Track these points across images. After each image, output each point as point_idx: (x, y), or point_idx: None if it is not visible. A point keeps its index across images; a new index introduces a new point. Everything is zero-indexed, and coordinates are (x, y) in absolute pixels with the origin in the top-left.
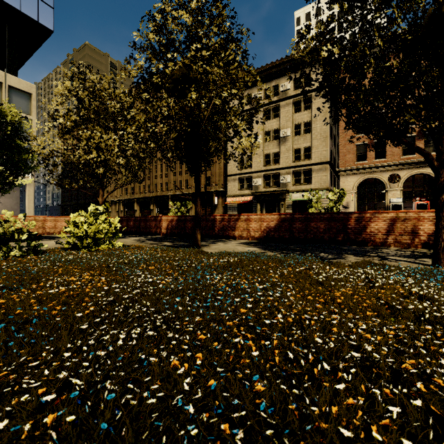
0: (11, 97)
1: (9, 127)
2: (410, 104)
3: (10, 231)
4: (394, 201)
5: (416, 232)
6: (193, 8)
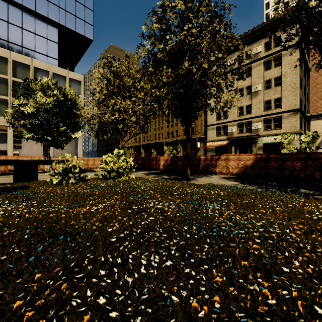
0: (70, 85)
1: (69, 102)
2: None
3: (69, 167)
4: None
5: None
6: None
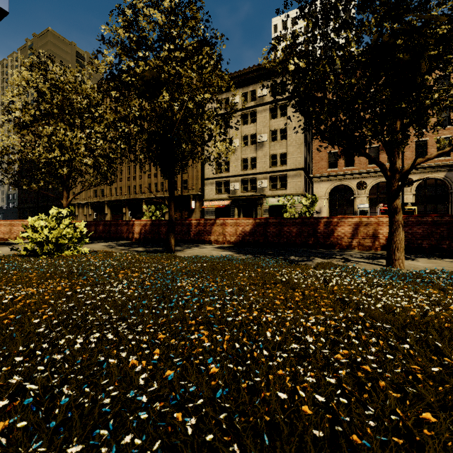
0: None
1: None
2: (368, 118)
3: None
4: (361, 207)
5: (376, 236)
6: (166, 7)
